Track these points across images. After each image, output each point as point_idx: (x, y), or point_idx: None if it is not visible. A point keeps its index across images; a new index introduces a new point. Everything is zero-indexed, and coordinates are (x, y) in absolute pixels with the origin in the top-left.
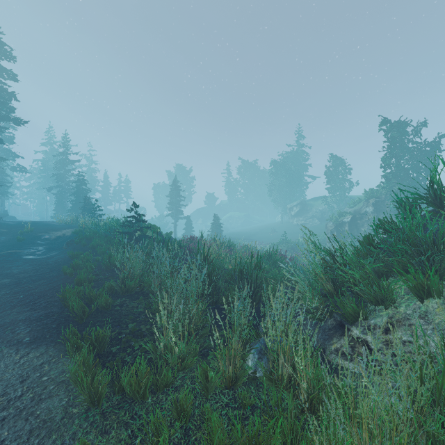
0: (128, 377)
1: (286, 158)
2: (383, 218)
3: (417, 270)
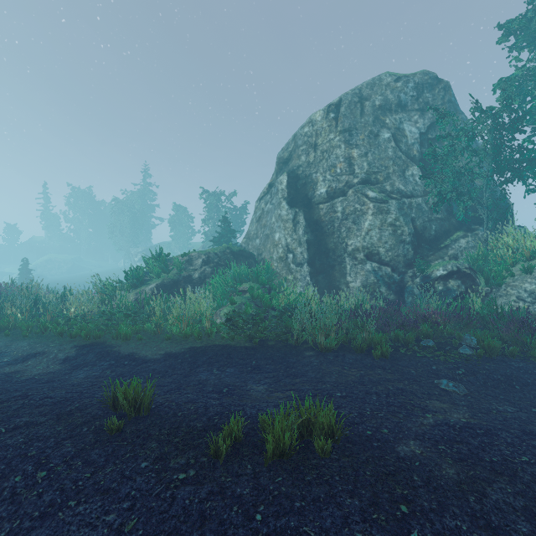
0: (4, 323)
1: (130, 195)
2: (137, 267)
3: (133, 285)
